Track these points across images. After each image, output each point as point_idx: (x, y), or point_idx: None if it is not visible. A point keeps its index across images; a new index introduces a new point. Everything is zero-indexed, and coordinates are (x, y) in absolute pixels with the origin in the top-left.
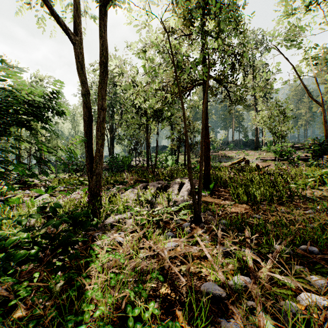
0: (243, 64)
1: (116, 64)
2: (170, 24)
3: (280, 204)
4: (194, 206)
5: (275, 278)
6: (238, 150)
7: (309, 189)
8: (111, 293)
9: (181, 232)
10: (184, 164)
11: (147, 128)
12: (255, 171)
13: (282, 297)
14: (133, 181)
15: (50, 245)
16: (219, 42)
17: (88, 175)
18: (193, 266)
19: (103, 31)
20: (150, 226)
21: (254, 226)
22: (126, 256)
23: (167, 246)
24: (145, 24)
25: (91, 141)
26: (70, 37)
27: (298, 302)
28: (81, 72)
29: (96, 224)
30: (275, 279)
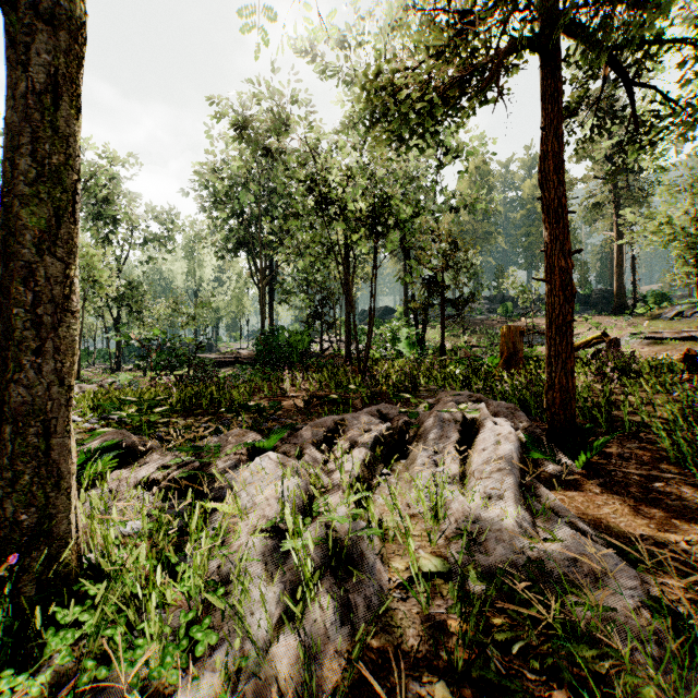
0: None
1: None
2: None
3: None
4: None
5: None
6: None
7: None
8: None
9: None
10: (441, 349)
11: (348, 260)
12: (681, 372)
13: None
14: (303, 399)
15: None
16: None
17: (2, 410)
18: None
19: None
20: None
21: None
22: None
23: None
24: None
25: None
26: None
27: None
28: None
29: None
30: None
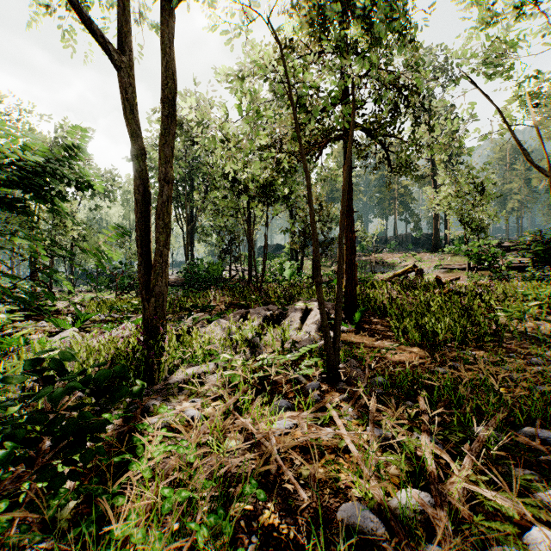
0: (414, 102)
1: (198, 108)
2: (285, 28)
3: (480, 347)
4: (327, 352)
5: (480, 495)
6: (404, 252)
7: (529, 321)
8: (167, 523)
9: (303, 399)
10: (312, 276)
11: (250, 216)
12: (434, 288)
13: (494, 538)
14: (224, 305)
15: (48, 434)
16: (371, 58)
17: (143, 295)
18: (324, 467)
19: (167, 43)
20: (248, 388)
21: (435, 389)
22: (196, 453)
23: (277, 426)
24: (241, 29)
25: (148, 237)
26: (112, 55)
27: (526, 549)
28: (131, 117)
29: (138, 392)
30: (479, 498)
